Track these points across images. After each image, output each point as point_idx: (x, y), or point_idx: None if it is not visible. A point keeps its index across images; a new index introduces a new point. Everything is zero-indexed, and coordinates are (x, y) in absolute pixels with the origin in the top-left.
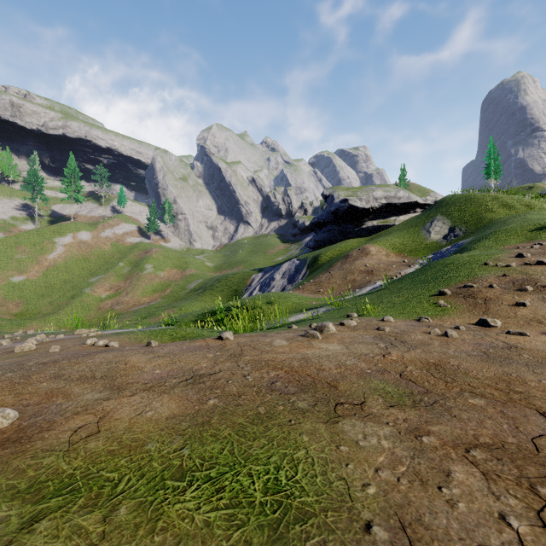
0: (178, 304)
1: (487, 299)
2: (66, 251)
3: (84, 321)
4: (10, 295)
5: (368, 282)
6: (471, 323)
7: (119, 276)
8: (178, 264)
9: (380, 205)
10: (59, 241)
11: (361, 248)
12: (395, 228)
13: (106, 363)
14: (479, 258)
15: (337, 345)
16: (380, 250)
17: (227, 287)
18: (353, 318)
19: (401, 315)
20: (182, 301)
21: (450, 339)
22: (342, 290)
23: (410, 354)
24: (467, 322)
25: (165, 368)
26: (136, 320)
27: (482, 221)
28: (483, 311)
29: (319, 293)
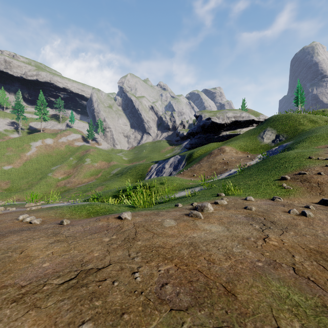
0: (105, 183)
1: (319, 183)
2: (37, 150)
3: (48, 193)
4: (2, 177)
5: (226, 170)
6: (314, 202)
7: (70, 166)
8: (106, 158)
9: (231, 121)
10: (33, 144)
11: (219, 148)
12: (240, 135)
13: (3, 250)
14: (304, 153)
15: (218, 225)
16: (232, 149)
17: (136, 172)
18: (223, 198)
19: (257, 194)
20: (108, 181)
21: (309, 219)
22: (208, 175)
23: (287, 237)
24: (311, 201)
25: (55, 260)
26: (79, 193)
27: (297, 131)
28: (319, 192)
29: (193, 177)
